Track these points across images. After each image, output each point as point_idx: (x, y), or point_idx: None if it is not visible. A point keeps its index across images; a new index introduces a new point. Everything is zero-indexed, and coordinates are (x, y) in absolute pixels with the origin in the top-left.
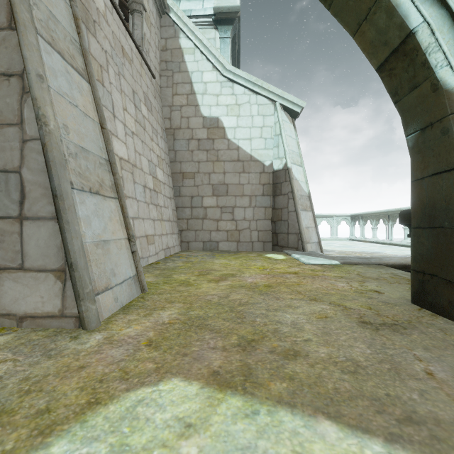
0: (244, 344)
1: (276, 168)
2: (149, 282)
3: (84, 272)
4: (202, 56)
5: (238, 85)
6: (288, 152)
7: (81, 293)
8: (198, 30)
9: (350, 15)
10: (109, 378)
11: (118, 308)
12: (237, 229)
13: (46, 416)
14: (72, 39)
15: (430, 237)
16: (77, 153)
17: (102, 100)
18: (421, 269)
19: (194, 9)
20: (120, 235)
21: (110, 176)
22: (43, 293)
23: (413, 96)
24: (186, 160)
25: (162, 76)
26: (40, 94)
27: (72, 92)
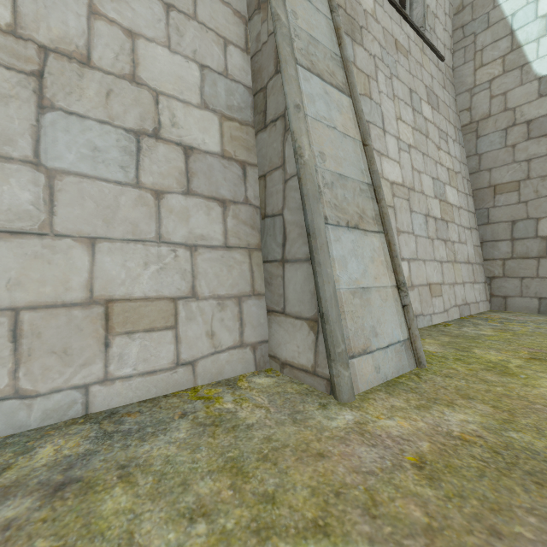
0: None
1: None
2: (430, 353)
3: (335, 325)
4: None
5: None
6: None
7: (331, 351)
8: None
9: None
10: (348, 496)
11: (380, 381)
12: None
13: (269, 507)
14: (332, 55)
15: None
16: (333, 182)
17: (369, 117)
18: None
19: None
20: (386, 282)
21: (373, 205)
22: (299, 342)
23: None
24: (501, 164)
25: (455, 53)
26: (297, 126)
27: (329, 114)
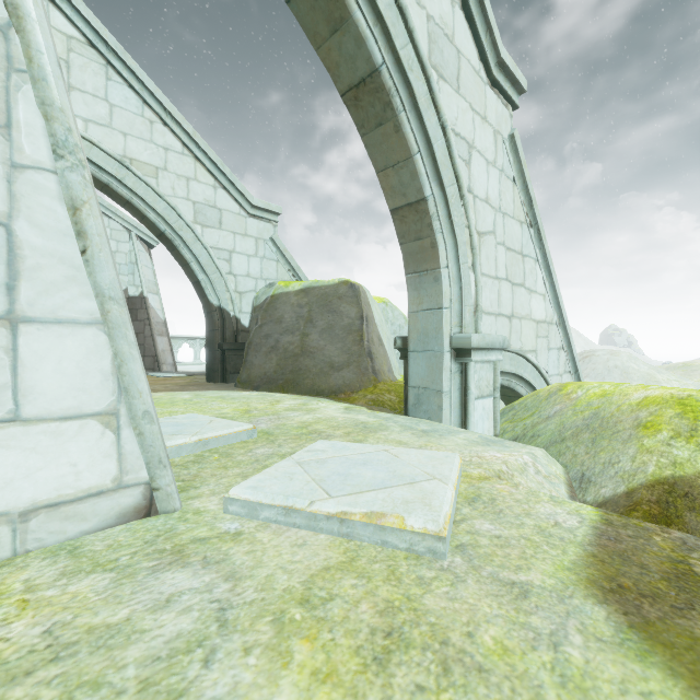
0: None
1: (132, 294)
2: None
3: None
4: None
5: None
6: (145, 283)
7: None
8: None
9: (179, 261)
10: None
11: None
12: None
13: None
14: None
15: (210, 354)
16: None
17: None
18: (208, 367)
19: None
20: None
21: None
22: None
23: (204, 300)
24: None
25: None
26: None
27: None
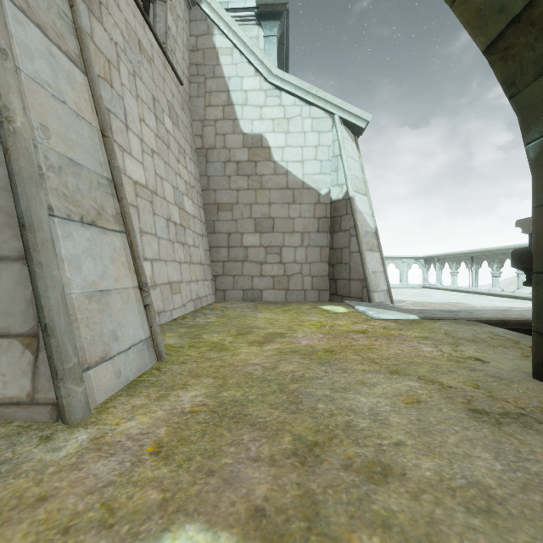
0: (302, 451)
1: (334, 198)
2: (170, 345)
3: (64, 337)
4: (242, 57)
5: (287, 94)
6: (350, 178)
7: (59, 369)
8: (237, 25)
9: None
10: (81, 524)
11: (121, 386)
12: (285, 274)
13: None
14: (61, 12)
15: None
16: (62, 167)
17: (110, 105)
18: None
19: (232, 1)
20: (128, 283)
21: (114, 202)
22: (5, 368)
23: (540, 84)
24: (222, 188)
25: (191, 83)
26: (1, 76)
27: (57, 82)
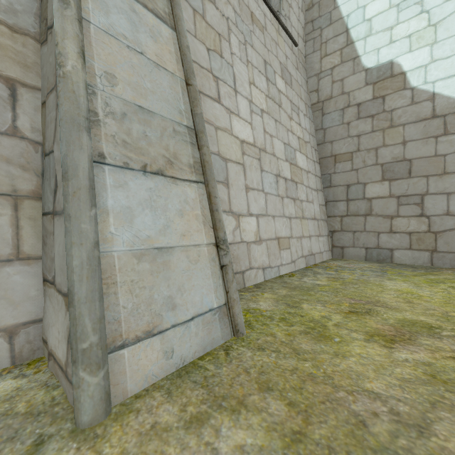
0: None
1: None
2: (259, 312)
3: (83, 307)
4: None
5: None
6: None
7: (74, 348)
8: None
9: None
10: None
11: (172, 369)
12: (430, 230)
13: None
14: None
15: None
16: (127, 114)
17: (219, 73)
18: None
19: None
20: (200, 239)
21: (192, 151)
22: (60, 326)
23: None
24: (340, 138)
25: (306, 42)
26: (59, 25)
27: (136, 35)
